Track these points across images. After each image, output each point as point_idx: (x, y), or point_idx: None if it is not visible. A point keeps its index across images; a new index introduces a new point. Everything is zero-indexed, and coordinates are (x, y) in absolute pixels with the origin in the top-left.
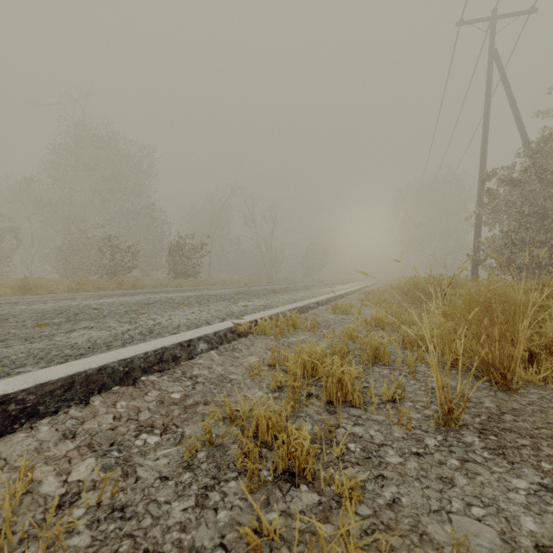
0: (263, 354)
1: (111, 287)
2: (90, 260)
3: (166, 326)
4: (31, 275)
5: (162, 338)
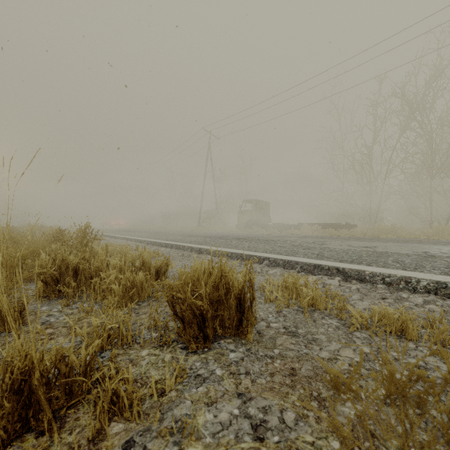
0: None
1: None
2: None
3: None
4: None
5: None
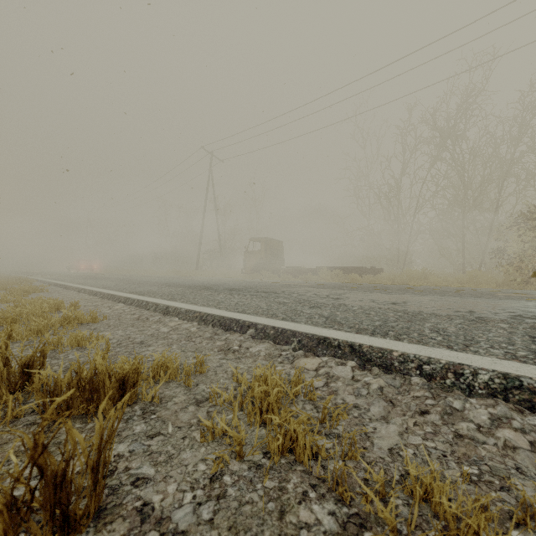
0: None
1: None
2: None
3: None
4: None
5: None
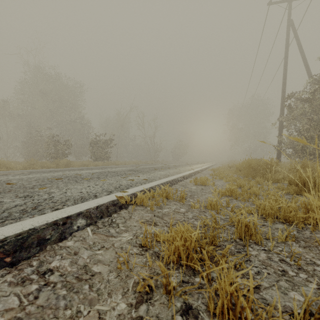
0: (137, 230)
1: (51, 166)
2: (43, 149)
3: (55, 200)
4: (7, 158)
5: (39, 215)
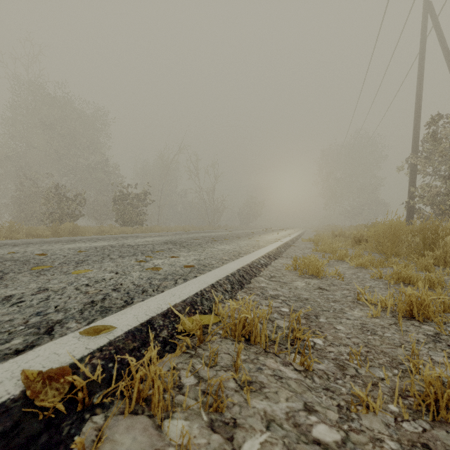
0: None
1: (44, 234)
2: (43, 209)
3: None
4: None
5: None
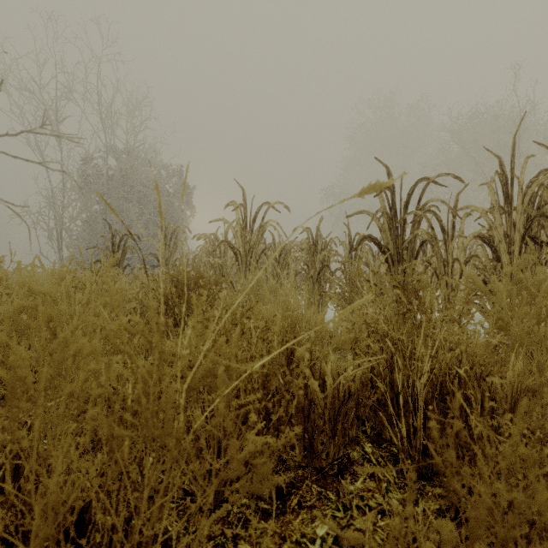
0: None
1: None
2: None
3: None
4: None
5: None
